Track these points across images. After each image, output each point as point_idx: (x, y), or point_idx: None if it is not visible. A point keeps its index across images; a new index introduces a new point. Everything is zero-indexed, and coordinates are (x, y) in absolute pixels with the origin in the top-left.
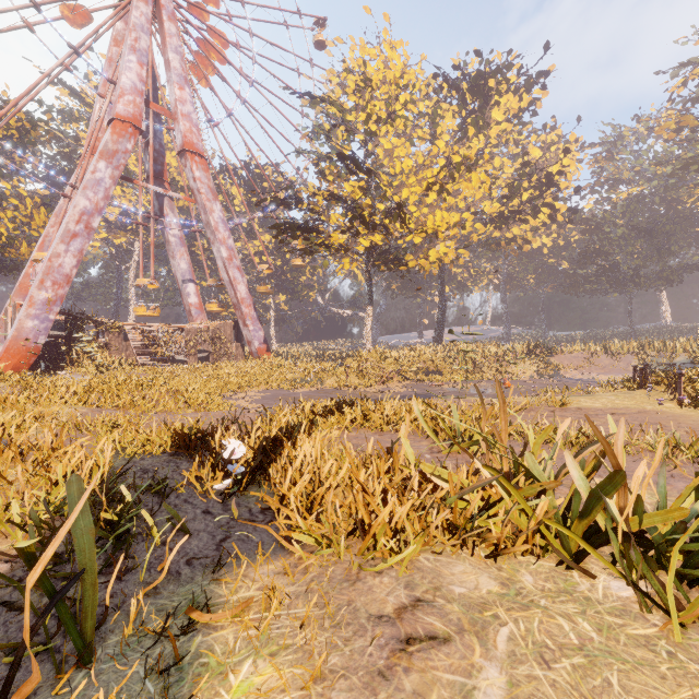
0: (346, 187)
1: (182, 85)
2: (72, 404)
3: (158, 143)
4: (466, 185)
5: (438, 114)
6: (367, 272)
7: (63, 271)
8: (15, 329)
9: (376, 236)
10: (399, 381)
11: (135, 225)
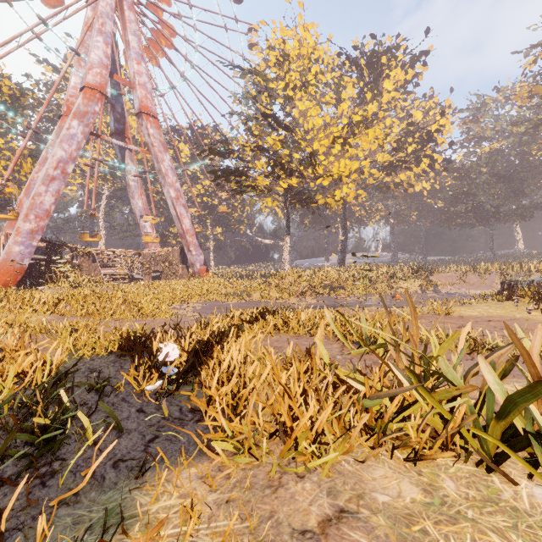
0: (269, 140)
1: (139, 61)
2: (42, 313)
3: (121, 107)
4: (364, 139)
5: (341, 84)
6: (285, 208)
7: (44, 207)
8: (5, 253)
9: (292, 179)
10: (311, 295)
11: (104, 173)
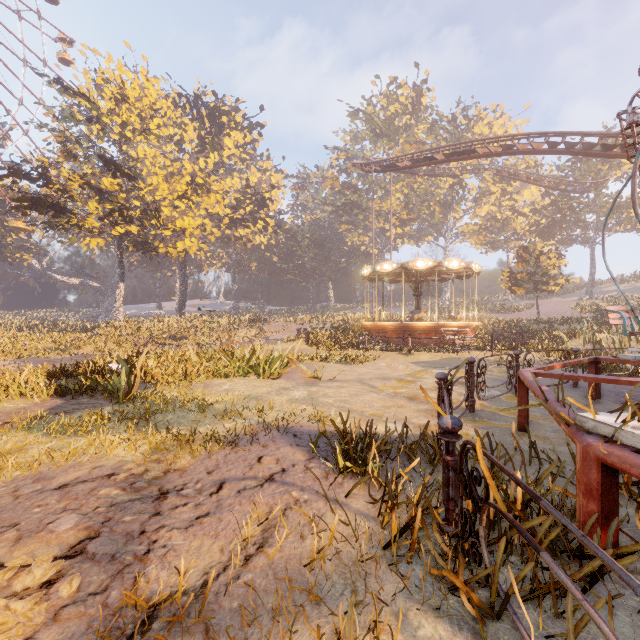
0: (105, 181)
1: None
2: None
3: None
4: (207, 200)
5: (182, 127)
6: (119, 252)
7: None
8: None
9: (132, 227)
10: (152, 346)
11: None
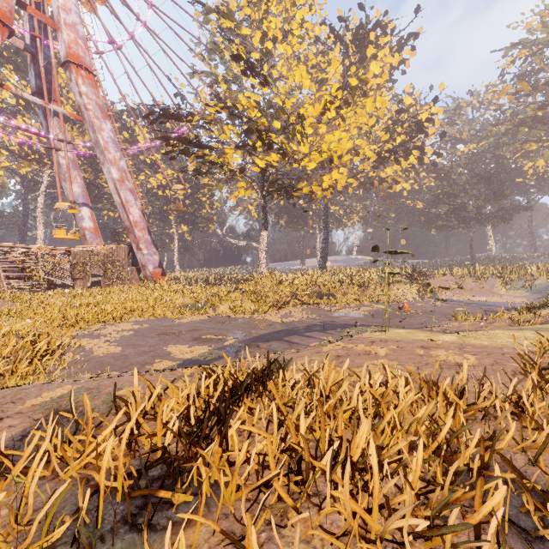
0: (241, 99)
1: None
2: None
3: (46, 60)
4: (360, 111)
5: (325, 59)
6: (262, 197)
7: None
8: None
9: (272, 155)
10: (295, 305)
11: (39, 155)
